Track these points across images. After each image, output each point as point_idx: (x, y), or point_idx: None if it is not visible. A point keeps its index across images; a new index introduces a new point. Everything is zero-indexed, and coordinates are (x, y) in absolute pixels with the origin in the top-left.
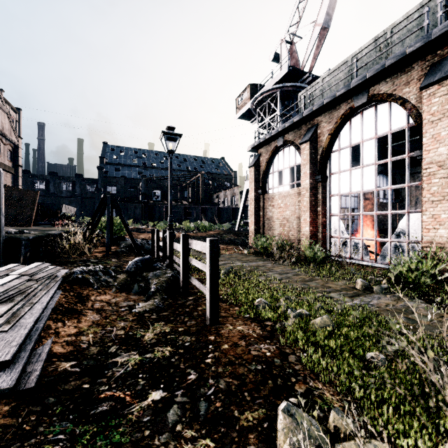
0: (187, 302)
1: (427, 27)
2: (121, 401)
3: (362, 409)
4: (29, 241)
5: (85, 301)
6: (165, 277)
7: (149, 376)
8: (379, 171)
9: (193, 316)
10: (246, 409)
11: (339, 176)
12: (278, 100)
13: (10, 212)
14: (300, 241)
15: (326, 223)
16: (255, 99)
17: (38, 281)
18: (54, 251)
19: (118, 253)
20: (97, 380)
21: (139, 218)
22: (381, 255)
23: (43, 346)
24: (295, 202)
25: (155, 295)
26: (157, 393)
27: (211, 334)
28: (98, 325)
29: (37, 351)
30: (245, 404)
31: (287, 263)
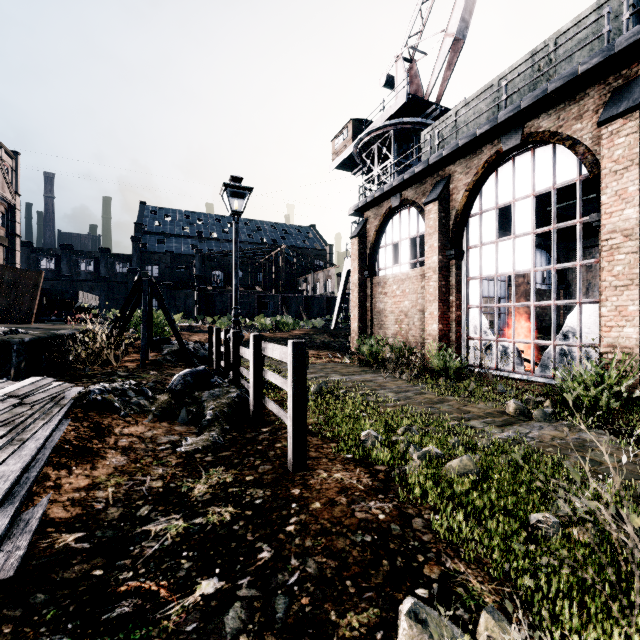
0: (259, 435)
1: (607, 36)
2: (152, 597)
3: (528, 605)
4: (25, 345)
5: (106, 435)
6: (227, 398)
7: (198, 554)
8: (536, 245)
9: (268, 458)
10: (349, 609)
11: (481, 251)
12: (392, 142)
13: (1, 302)
14: (424, 345)
15: (462, 319)
16: (359, 141)
17: (34, 405)
18: (63, 360)
19: (160, 363)
20: (116, 562)
21: (192, 311)
22: (540, 364)
23: (34, 507)
24: (417, 288)
25: (211, 426)
26: (210, 583)
27: (295, 485)
28: (123, 473)
29: (24, 517)
30: (347, 601)
31: (406, 376)
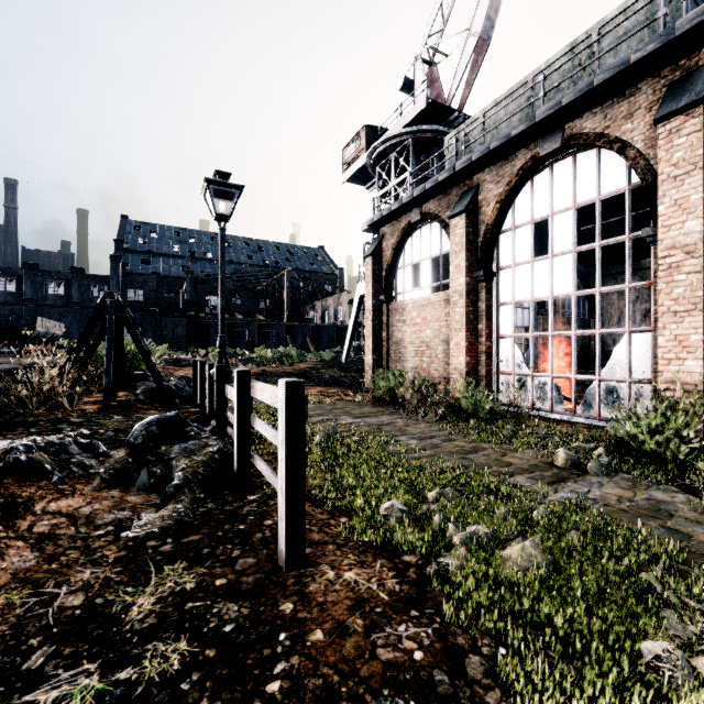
0: (244, 506)
1: (664, 20)
2: None
3: None
4: None
5: (18, 516)
6: (204, 454)
7: None
8: None
9: (252, 544)
10: None
11: (514, 272)
12: (410, 153)
13: None
14: (449, 380)
15: (492, 350)
16: (373, 150)
17: None
18: None
19: (129, 405)
20: None
21: (182, 341)
22: (583, 402)
23: None
24: (441, 315)
25: (179, 494)
26: None
27: (287, 595)
28: (23, 584)
29: None
30: None
31: (430, 418)
